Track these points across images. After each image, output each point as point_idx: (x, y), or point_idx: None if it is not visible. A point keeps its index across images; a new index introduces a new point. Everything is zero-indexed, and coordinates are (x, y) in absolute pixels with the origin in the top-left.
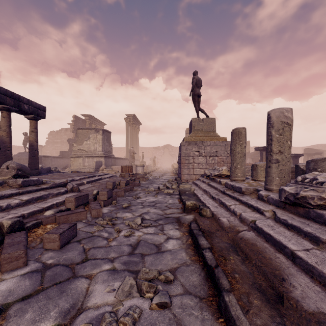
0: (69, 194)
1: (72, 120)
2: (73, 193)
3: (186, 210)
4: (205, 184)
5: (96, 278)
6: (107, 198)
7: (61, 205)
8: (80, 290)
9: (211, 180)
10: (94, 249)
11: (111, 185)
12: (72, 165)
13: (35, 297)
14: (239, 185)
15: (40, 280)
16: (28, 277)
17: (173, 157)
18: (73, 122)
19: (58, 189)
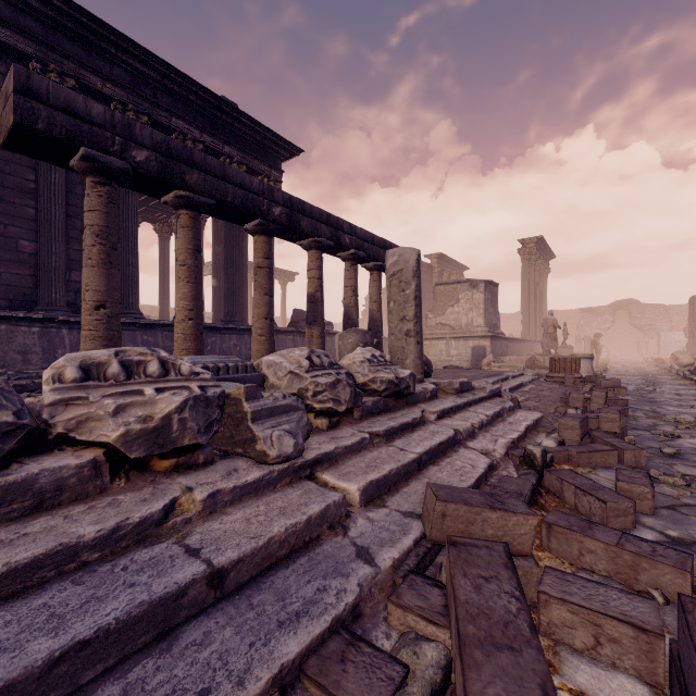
0: (521, 411)
1: None
2: (525, 411)
3: None
4: None
5: None
6: (620, 429)
7: (531, 430)
8: None
9: None
10: None
11: (580, 400)
12: (427, 354)
13: None
14: None
15: None
16: None
17: (645, 332)
18: None
19: (501, 401)
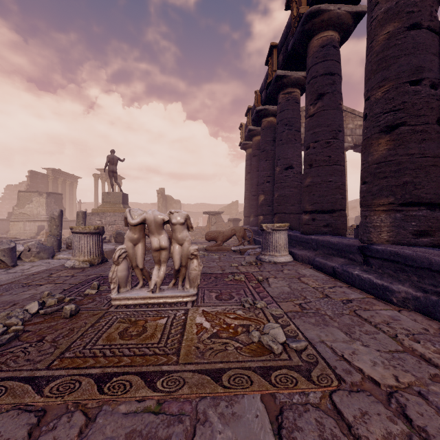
0: None
1: (27, 176)
2: None
3: None
4: None
5: None
6: None
7: None
8: None
9: None
10: None
11: None
12: (12, 229)
13: None
14: None
15: None
16: None
17: None
18: (28, 178)
19: None
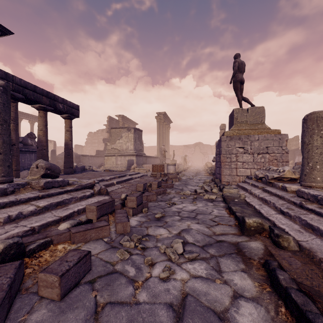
0: (95, 197)
1: (107, 121)
2: (99, 197)
3: (247, 232)
4: (258, 189)
5: None
6: (137, 205)
7: (84, 212)
8: None
9: (266, 183)
10: (111, 309)
11: (141, 187)
12: (106, 163)
13: None
14: None
15: None
16: None
17: (204, 155)
18: (108, 123)
19: (83, 192)
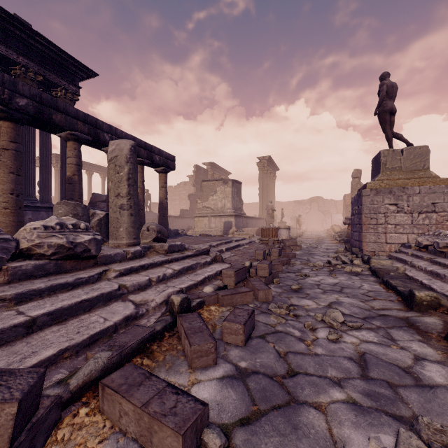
0: (216, 264)
1: (193, 171)
2: (219, 264)
3: (417, 307)
4: (423, 260)
5: (332, 413)
6: (269, 274)
7: (213, 279)
8: (319, 430)
9: (434, 253)
10: (294, 356)
11: (261, 254)
12: (196, 226)
13: (258, 424)
14: None
15: (248, 395)
16: (228, 385)
17: (325, 215)
18: (194, 173)
19: (203, 258)
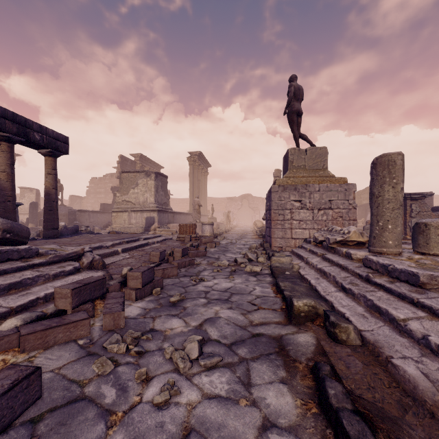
0: (81, 274)
1: (118, 162)
2: (88, 273)
3: (295, 319)
4: (317, 256)
5: None
6: (142, 284)
7: None
8: None
9: (327, 249)
10: None
11: (157, 256)
12: (114, 222)
13: None
14: (405, 267)
15: None
16: None
17: (255, 211)
18: (119, 164)
19: (62, 266)
